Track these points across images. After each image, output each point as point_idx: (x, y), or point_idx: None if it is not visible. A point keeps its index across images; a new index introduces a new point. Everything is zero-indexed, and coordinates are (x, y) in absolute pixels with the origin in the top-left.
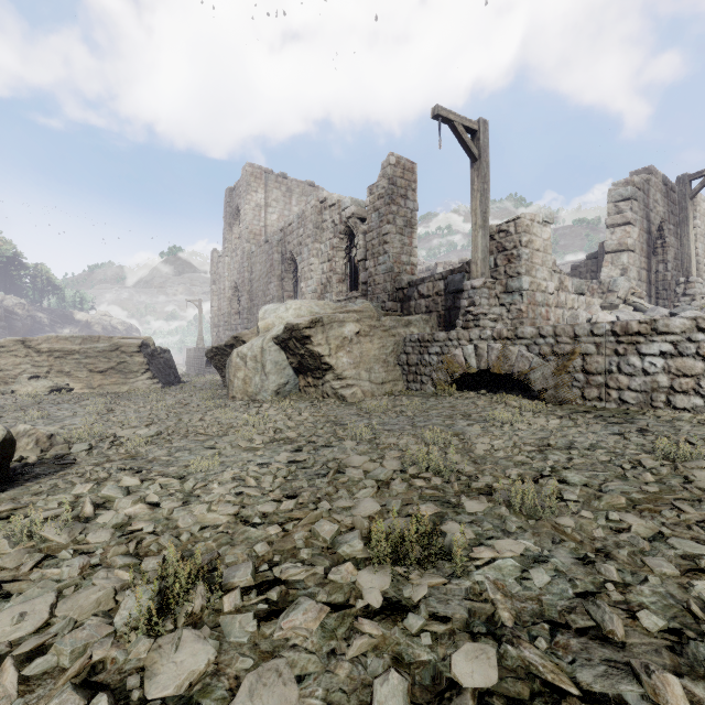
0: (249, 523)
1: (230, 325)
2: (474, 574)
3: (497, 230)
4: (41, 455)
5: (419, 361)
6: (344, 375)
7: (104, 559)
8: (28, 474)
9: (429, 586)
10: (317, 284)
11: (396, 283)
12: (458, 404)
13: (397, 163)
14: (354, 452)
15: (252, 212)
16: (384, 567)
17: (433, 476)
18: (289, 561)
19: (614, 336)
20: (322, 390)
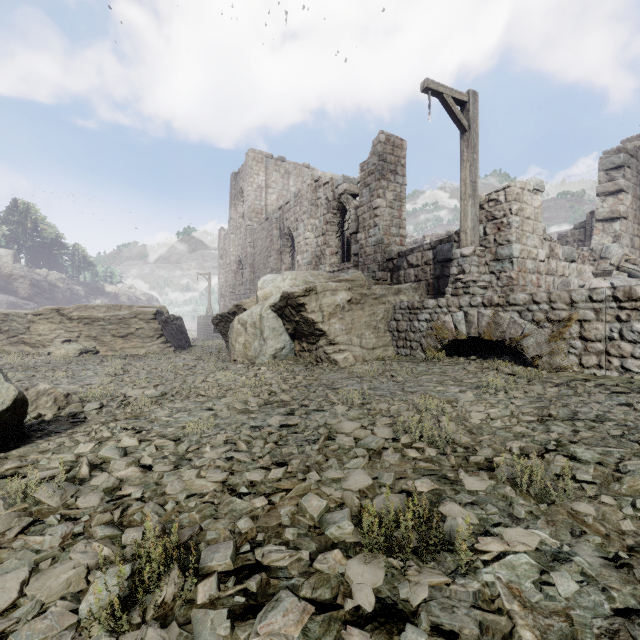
0: (236, 493)
1: (235, 295)
2: (482, 573)
3: (486, 200)
4: (57, 413)
5: (408, 328)
6: (336, 340)
7: (88, 527)
8: (41, 431)
9: (429, 585)
10: (312, 257)
11: (385, 254)
12: (448, 370)
13: (386, 140)
14: (345, 417)
15: (254, 193)
16: (377, 557)
17: (427, 446)
18: (272, 541)
19: (615, 302)
20: (315, 355)
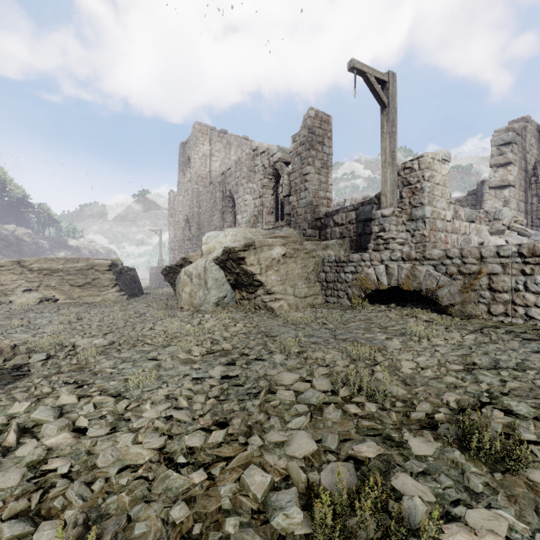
0: (173, 463)
1: (183, 249)
2: None
3: (402, 168)
4: (1, 365)
5: (336, 279)
6: (272, 290)
7: None
8: None
9: None
10: (251, 216)
11: (314, 214)
12: (373, 317)
13: (315, 116)
14: (283, 367)
15: (200, 160)
16: None
17: (366, 401)
18: (211, 535)
19: (520, 257)
20: (254, 303)
